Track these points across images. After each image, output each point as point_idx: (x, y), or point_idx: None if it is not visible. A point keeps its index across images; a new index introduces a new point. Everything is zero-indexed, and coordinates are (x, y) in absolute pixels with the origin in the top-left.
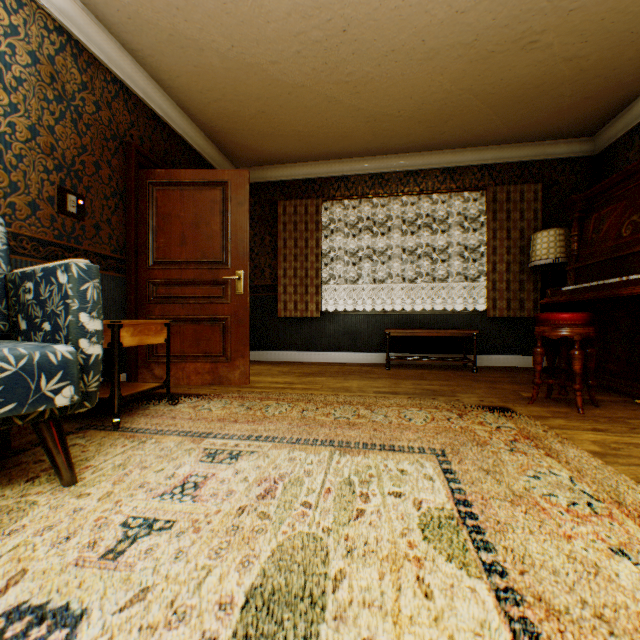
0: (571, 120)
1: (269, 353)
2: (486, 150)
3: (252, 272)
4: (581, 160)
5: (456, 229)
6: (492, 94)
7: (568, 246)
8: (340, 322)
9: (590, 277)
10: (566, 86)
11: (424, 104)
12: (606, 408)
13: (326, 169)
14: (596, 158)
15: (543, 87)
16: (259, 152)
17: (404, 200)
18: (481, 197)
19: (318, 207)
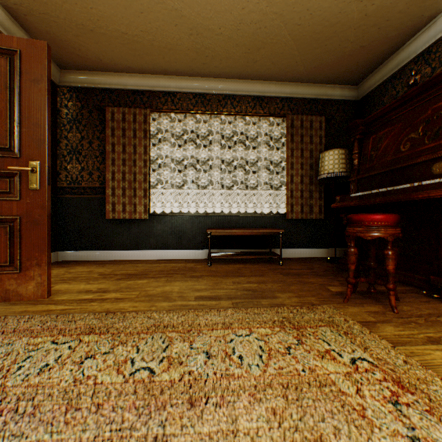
0: (348, 67)
1: (97, 253)
2: (286, 85)
3: (79, 174)
4: (349, 103)
5: (264, 147)
6: (298, 25)
7: (347, 163)
8: (167, 223)
9: (371, 186)
10: (352, 30)
11: (242, 23)
12: (407, 302)
13: (154, 83)
14: (358, 103)
15: (336, 27)
16: (83, 52)
17: (223, 119)
18: (282, 123)
19: (146, 116)
